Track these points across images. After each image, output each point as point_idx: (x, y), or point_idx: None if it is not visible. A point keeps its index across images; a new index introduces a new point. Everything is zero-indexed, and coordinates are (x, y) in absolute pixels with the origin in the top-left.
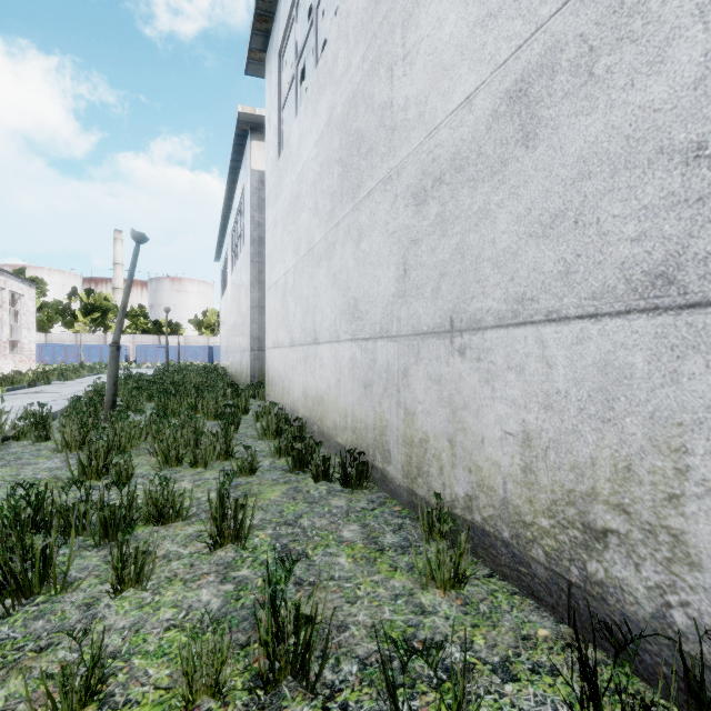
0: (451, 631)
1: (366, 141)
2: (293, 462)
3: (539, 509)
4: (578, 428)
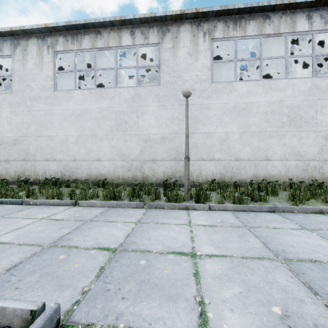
0: None
1: None
2: None
3: (17, 177)
4: (20, 169)
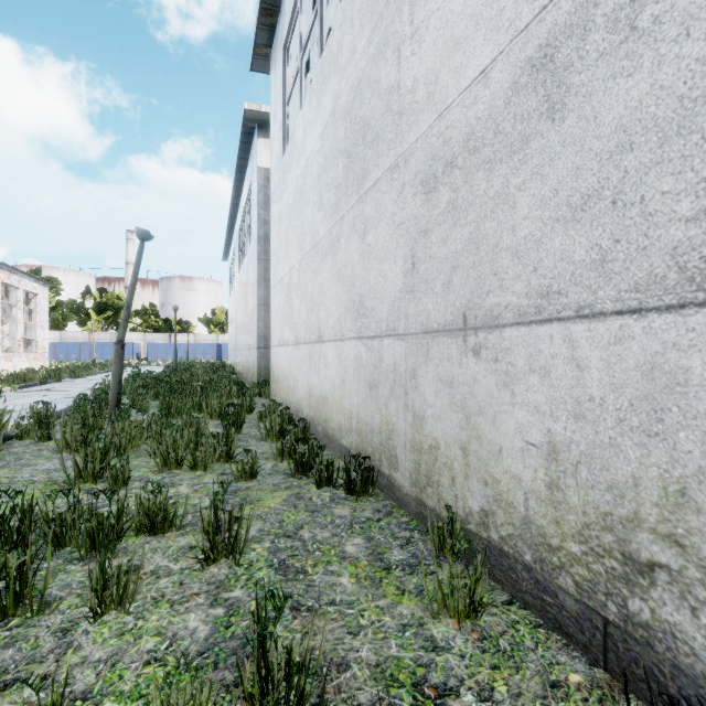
0: (468, 674)
1: (371, 129)
2: (296, 466)
3: (568, 532)
4: (616, 441)
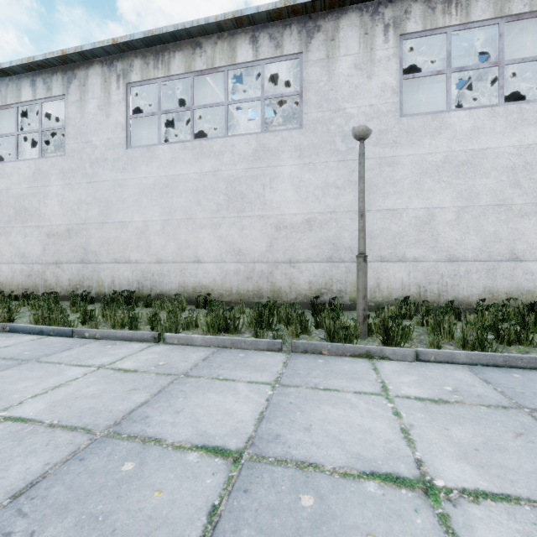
0: None
1: (29, 211)
2: None
3: (71, 289)
4: (76, 277)
